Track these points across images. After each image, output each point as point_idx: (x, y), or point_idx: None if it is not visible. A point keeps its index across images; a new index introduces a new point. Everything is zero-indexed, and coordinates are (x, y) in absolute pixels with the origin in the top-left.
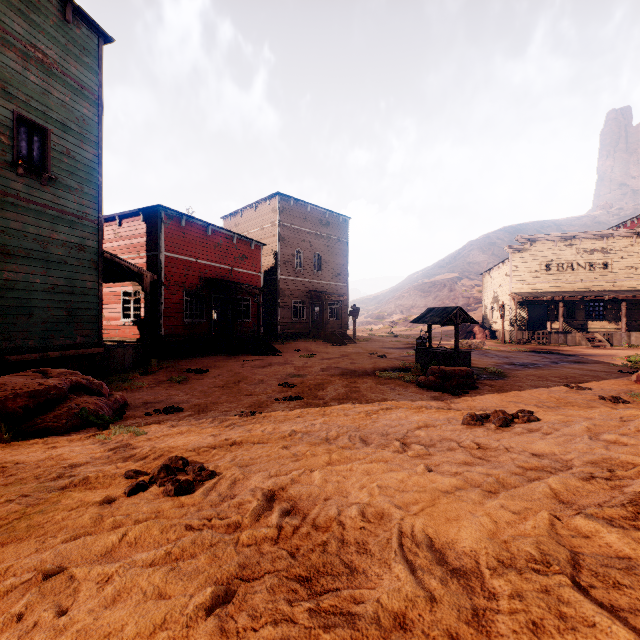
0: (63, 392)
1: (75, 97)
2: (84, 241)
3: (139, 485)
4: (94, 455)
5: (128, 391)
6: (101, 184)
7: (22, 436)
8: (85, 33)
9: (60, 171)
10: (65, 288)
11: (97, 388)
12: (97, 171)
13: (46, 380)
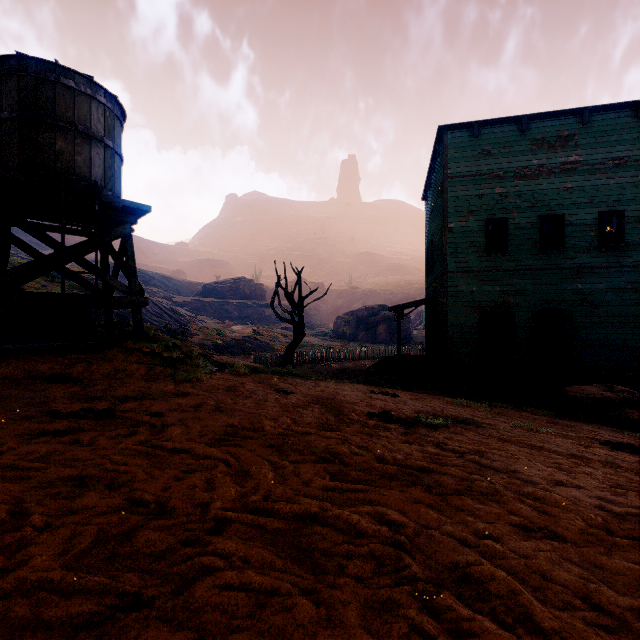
0: (614, 402)
1: None
2: None
3: (604, 443)
4: (609, 436)
5: None
6: None
7: (589, 420)
8: None
9: (632, 236)
10: (637, 324)
11: None
12: None
13: (605, 393)
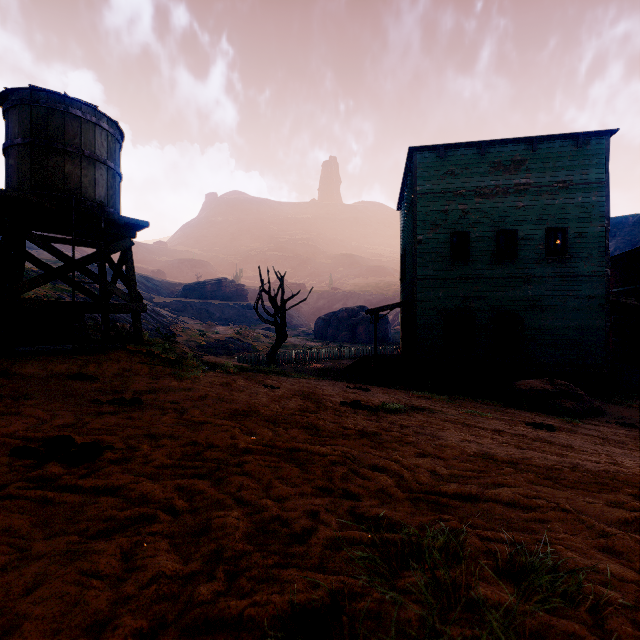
0: (551, 394)
1: (585, 194)
2: (592, 292)
3: (529, 424)
4: (539, 420)
5: (616, 406)
6: (607, 246)
7: (531, 409)
8: (593, 144)
9: (574, 250)
10: (577, 326)
11: (577, 396)
12: (603, 237)
13: (545, 386)
